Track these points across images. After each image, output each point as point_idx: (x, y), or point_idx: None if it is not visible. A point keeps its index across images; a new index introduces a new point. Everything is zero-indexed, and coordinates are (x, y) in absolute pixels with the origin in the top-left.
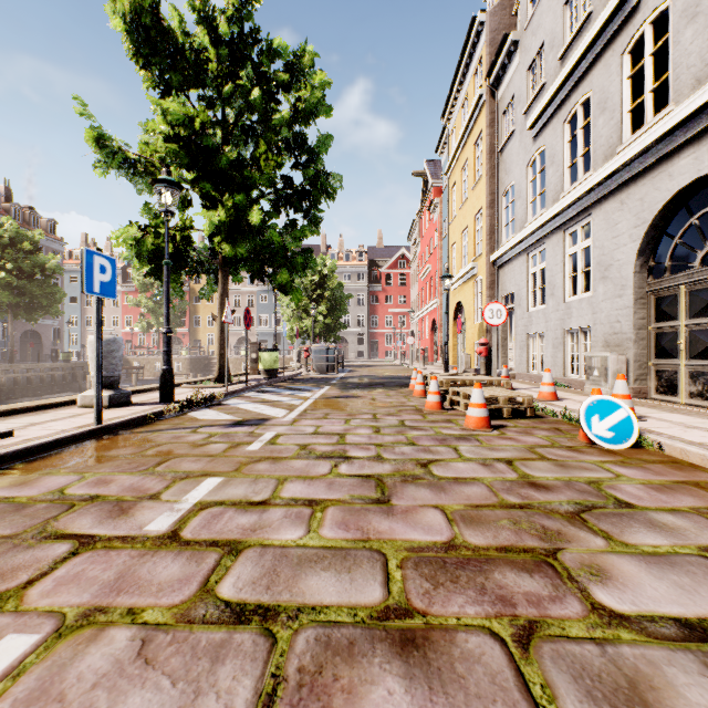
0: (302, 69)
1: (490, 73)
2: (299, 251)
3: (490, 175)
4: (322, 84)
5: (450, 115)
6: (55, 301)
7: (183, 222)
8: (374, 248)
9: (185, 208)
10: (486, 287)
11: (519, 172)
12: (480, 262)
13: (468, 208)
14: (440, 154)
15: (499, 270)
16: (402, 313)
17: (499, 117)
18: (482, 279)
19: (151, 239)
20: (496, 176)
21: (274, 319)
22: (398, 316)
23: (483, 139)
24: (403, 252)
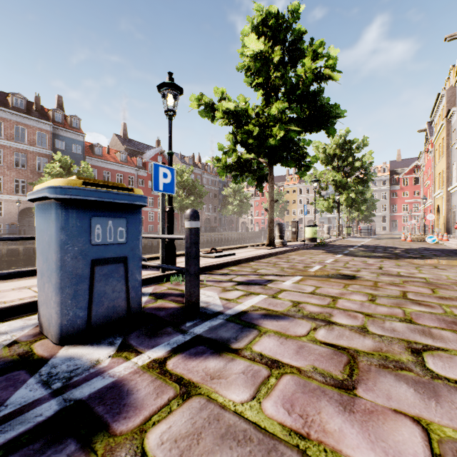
0: (363, 145)
1: (446, 116)
2: (362, 199)
3: (447, 156)
4: (370, 153)
5: (434, 116)
6: (248, 209)
7: (332, 197)
8: (394, 162)
9: (326, 189)
10: (445, 201)
11: (456, 160)
12: (443, 190)
13: (440, 165)
14: (433, 126)
15: (451, 194)
16: (415, 202)
17: (451, 133)
18: (444, 198)
19: (327, 203)
20: (450, 156)
21: (349, 217)
22: (412, 204)
23: (444, 141)
24: (416, 164)
